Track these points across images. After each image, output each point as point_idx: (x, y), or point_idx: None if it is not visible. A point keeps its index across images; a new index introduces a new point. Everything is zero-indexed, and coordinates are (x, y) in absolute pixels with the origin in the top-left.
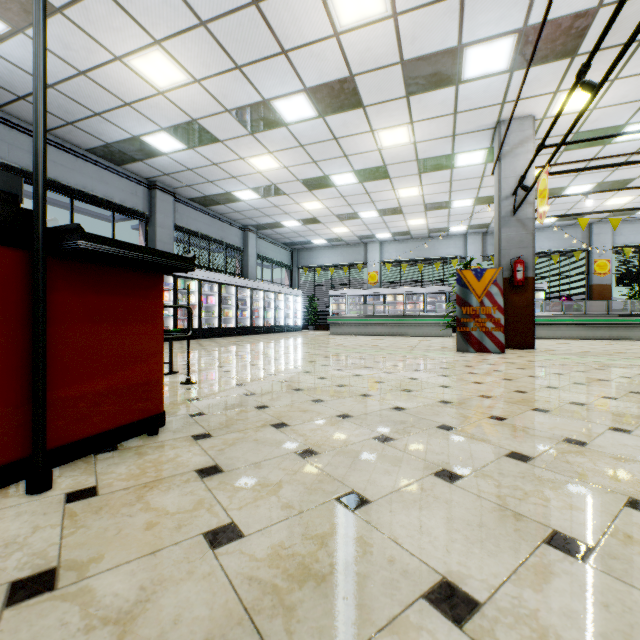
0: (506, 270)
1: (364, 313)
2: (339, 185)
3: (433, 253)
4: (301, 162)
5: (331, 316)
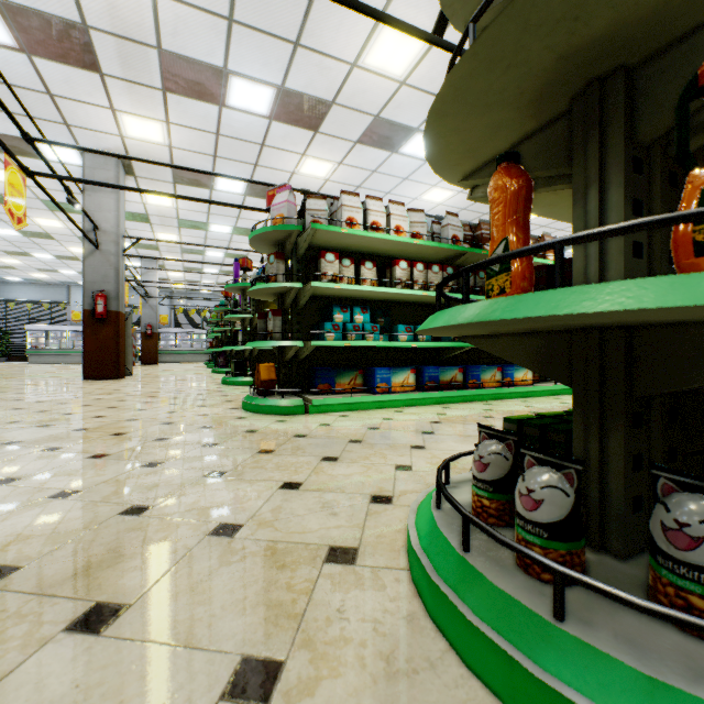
0: (145, 328)
1: (67, 346)
2: (39, 257)
3: (134, 301)
4: (5, 245)
5: (31, 349)
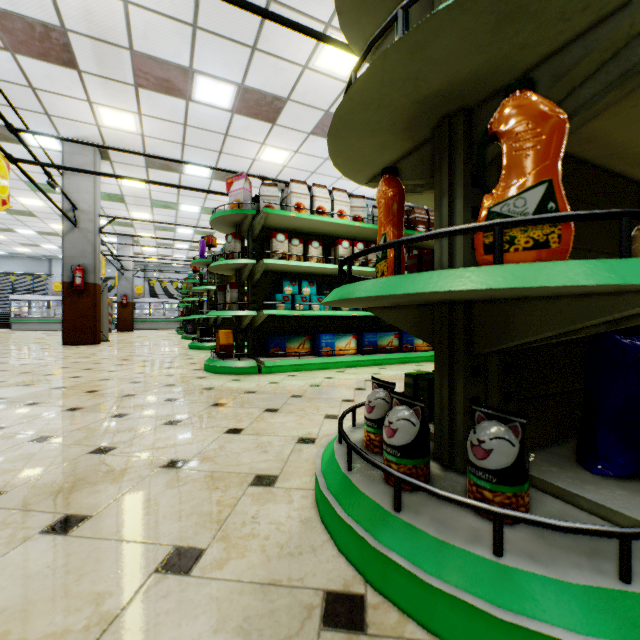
0: (121, 298)
1: (49, 314)
2: (23, 233)
3: (111, 274)
4: None
5: (14, 317)
